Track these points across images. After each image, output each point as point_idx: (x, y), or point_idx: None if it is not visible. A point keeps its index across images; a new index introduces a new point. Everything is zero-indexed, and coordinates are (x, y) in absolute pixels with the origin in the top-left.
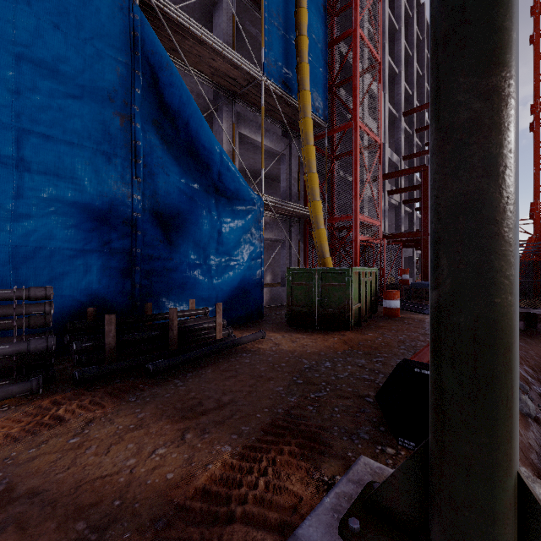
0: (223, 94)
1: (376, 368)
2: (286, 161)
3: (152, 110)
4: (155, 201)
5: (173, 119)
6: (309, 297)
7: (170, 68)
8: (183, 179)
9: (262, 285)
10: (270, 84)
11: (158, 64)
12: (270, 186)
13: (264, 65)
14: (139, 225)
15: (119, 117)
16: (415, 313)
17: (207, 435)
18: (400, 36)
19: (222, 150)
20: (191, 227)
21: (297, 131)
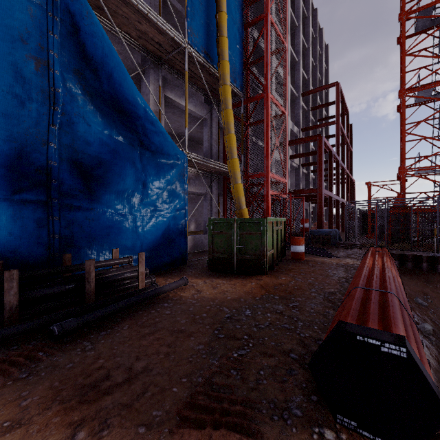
0: (150, 58)
1: (294, 314)
2: (208, 125)
3: (72, 58)
4: (76, 151)
5: (95, 70)
6: (229, 245)
7: (91, 18)
8: (107, 131)
9: (186, 233)
10: (193, 51)
11: (78, 12)
12: (193, 147)
13: (187, 33)
14: (57, 174)
15: (33, 61)
16: (316, 256)
17: (106, 431)
18: (299, 32)
19: (146, 105)
20: (115, 178)
21: (218, 99)
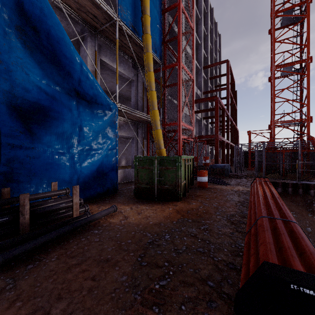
0: (87, 27)
1: (206, 237)
2: (135, 85)
3: (13, 15)
4: (16, 97)
5: (35, 27)
6: (151, 177)
7: None
8: (46, 81)
9: (116, 168)
10: (123, 25)
11: None
12: (124, 102)
13: (118, 9)
14: None
15: None
16: (215, 184)
17: None
18: (201, 23)
19: (82, 61)
20: (54, 122)
21: (142, 65)
